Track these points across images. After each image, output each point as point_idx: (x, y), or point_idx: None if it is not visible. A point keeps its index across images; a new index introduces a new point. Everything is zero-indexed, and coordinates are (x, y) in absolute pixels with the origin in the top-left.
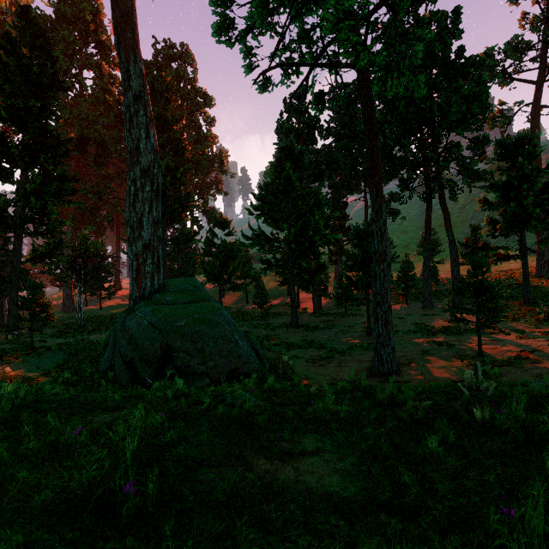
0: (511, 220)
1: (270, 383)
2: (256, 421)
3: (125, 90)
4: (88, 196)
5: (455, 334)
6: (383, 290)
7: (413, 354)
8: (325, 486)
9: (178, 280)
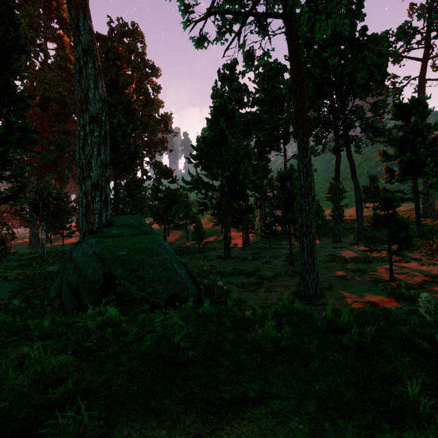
0: (407, 167)
1: (205, 307)
2: (186, 356)
3: (75, 44)
4: (50, 148)
5: (364, 262)
6: (308, 221)
7: (331, 280)
8: None
9: (125, 216)
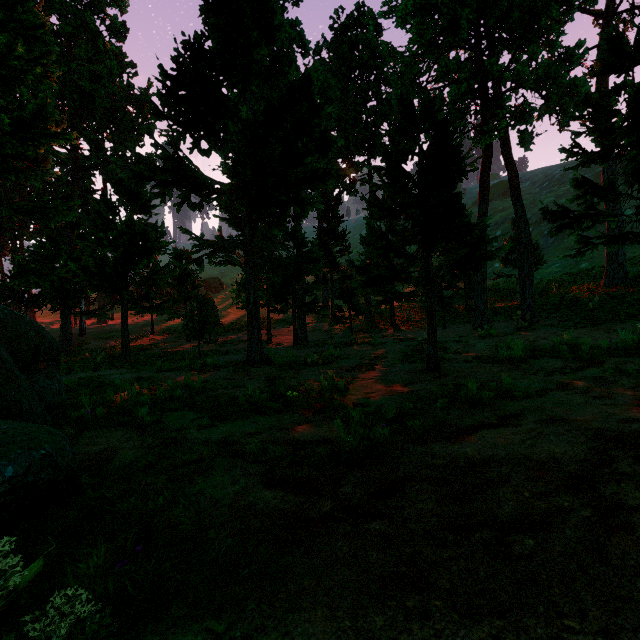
0: None
1: None
2: None
3: None
4: None
5: (634, 354)
6: None
7: None
8: None
9: None
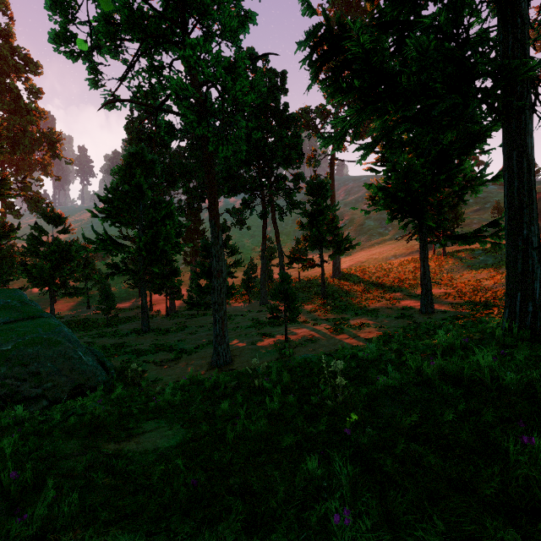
0: (314, 240)
1: (118, 391)
2: (106, 422)
3: None
4: None
5: (277, 325)
6: (220, 300)
7: (245, 346)
8: (156, 445)
9: None
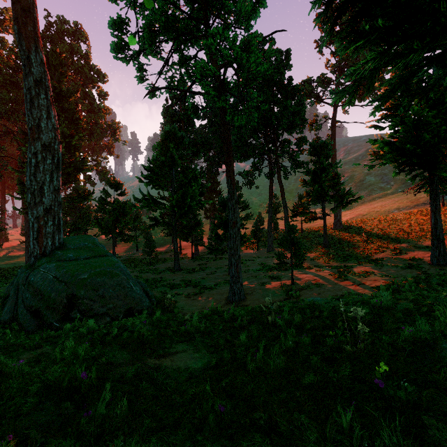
0: (317, 195)
1: (158, 315)
2: (148, 339)
3: (26, 74)
4: None
5: (283, 270)
6: (235, 246)
7: (255, 286)
8: (187, 365)
9: (77, 237)
